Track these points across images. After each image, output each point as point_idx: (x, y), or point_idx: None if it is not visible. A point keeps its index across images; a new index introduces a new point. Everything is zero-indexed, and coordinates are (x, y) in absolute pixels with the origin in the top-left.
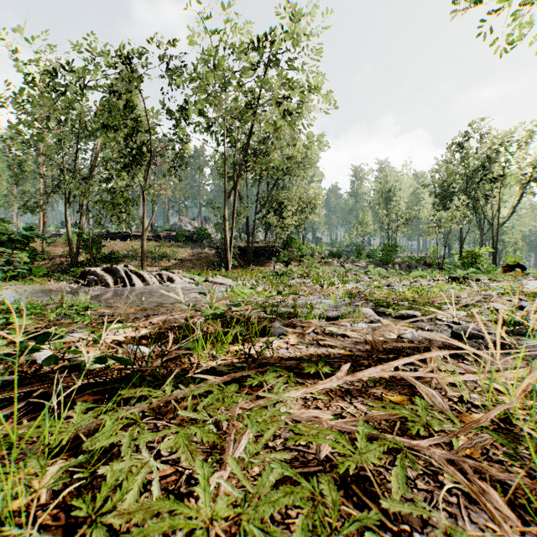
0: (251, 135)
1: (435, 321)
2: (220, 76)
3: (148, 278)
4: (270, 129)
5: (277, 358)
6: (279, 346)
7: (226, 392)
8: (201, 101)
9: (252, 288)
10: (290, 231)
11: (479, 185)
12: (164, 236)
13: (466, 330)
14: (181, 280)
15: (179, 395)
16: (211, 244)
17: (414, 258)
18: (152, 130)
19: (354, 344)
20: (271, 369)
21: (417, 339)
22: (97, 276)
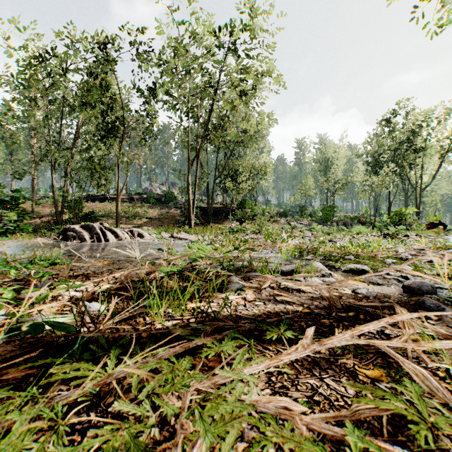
0: (210, 111)
1: (383, 275)
2: (184, 61)
3: (121, 234)
4: (227, 106)
5: (235, 317)
6: (237, 303)
7: (177, 369)
8: (168, 81)
9: (210, 243)
10: (244, 194)
11: (405, 155)
12: (136, 198)
13: (419, 285)
14: (150, 236)
15: (120, 375)
16: (177, 205)
17: (349, 217)
18: (126, 107)
19: (311, 300)
20: (229, 335)
21: (372, 294)
22: (76, 232)
